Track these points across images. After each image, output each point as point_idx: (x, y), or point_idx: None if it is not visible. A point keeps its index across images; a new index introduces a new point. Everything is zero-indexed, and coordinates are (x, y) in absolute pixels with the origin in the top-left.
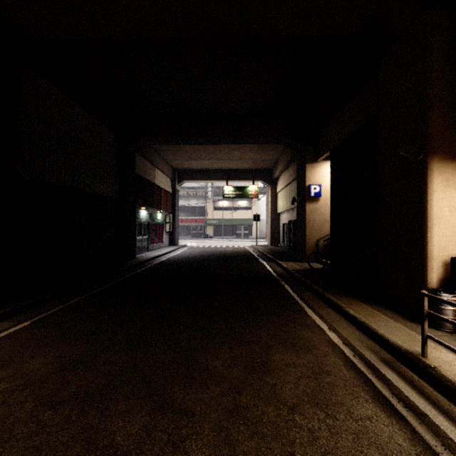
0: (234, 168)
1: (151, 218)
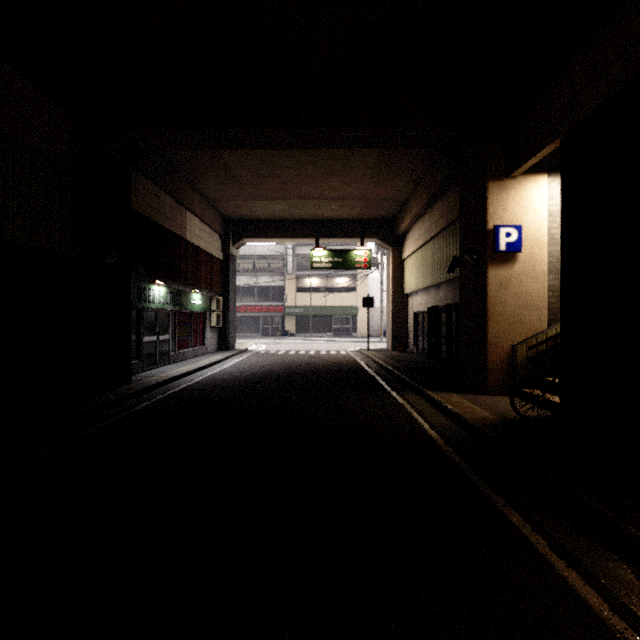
0: (330, 217)
1: (177, 302)
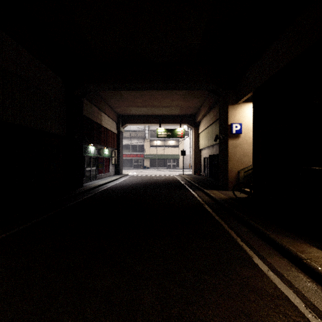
0: (166, 114)
1: (99, 153)
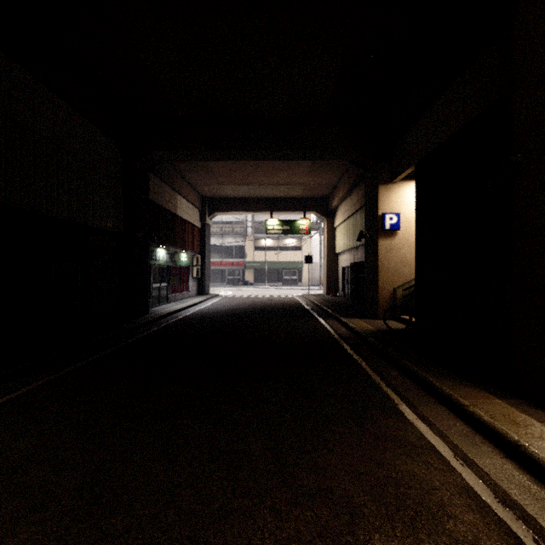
0: (280, 196)
1: (172, 259)
